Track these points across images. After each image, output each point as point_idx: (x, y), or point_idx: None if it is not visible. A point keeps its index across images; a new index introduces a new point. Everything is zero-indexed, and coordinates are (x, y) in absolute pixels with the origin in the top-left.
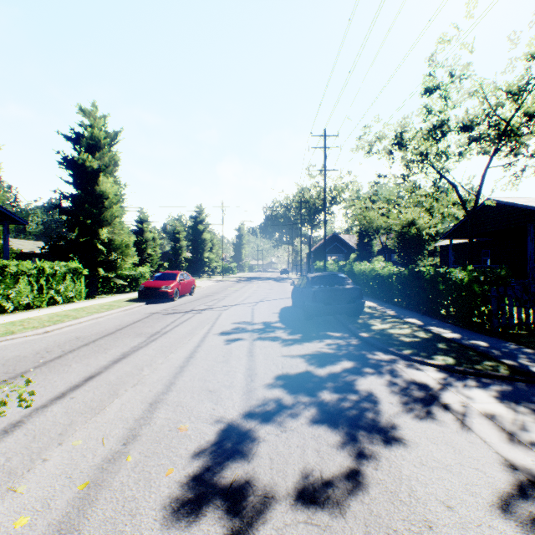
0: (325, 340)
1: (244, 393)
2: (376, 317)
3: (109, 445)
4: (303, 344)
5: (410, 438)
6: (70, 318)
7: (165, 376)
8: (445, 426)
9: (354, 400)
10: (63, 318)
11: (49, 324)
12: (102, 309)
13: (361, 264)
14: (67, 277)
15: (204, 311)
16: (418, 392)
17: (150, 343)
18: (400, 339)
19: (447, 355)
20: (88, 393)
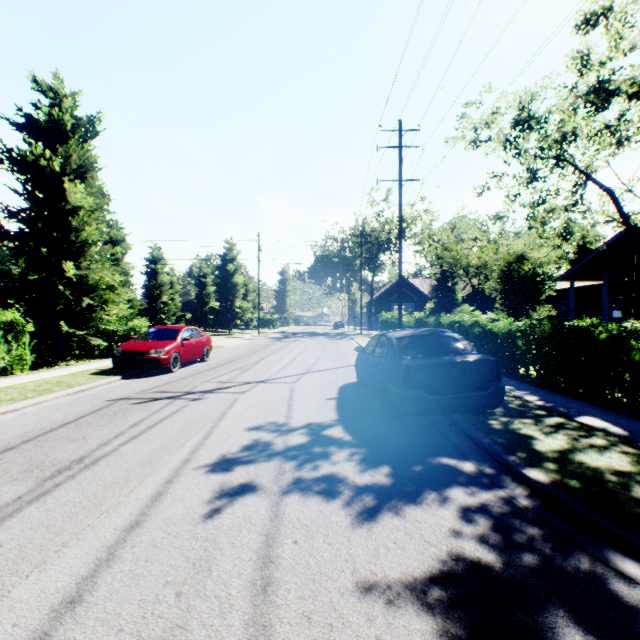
0: (451, 492)
1: None
2: (518, 412)
3: None
4: (405, 514)
5: None
6: None
7: None
8: None
9: None
10: None
11: None
12: (31, 392)
13: (455, 315)
14: None
15: (208, 395)
16: None
17: (21, 508)
18: None
19: None
20: None
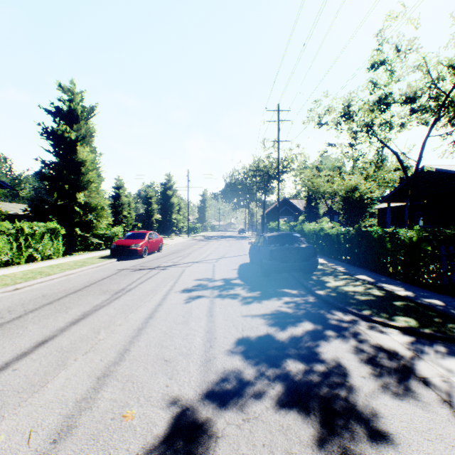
0: (283, 298)
1: (202, 363)
2: (328, 273)
3: (34, 444)
4: (262, 303)
5: (398, 431)
6: (43, 274)
7: (120, 341)
8: (433, 412)
9: (321, 373)
10: (36, 275)
11: (21, 281)
12: (75, 266)
13: (311, 224)
14: (45, 237)
15: (169, 267)
16: (389, 362)
17: (112, 301)
18: (357, 298)
19: (408, 316)
20: (33, 363)
